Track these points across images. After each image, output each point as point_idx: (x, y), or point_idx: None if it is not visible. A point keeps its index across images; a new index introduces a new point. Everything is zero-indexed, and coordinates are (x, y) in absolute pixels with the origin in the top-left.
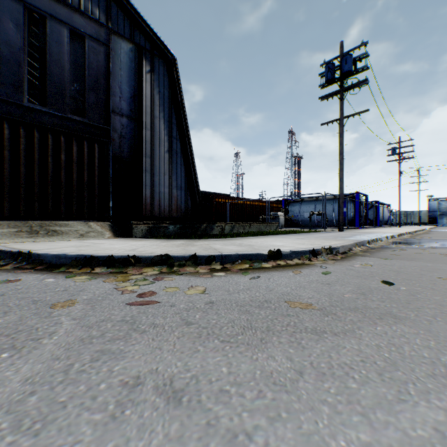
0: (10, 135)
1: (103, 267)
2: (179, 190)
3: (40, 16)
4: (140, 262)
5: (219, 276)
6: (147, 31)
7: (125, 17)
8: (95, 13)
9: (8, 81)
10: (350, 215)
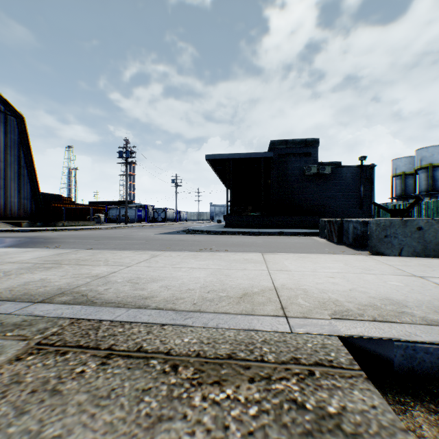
0: None
1: (40, 231)
2: (27, 200)
3: None
4: (49, 230)
5: (69, 231)
6: (3, 100)
7: None
8: None
9: None
10: (143, 216)
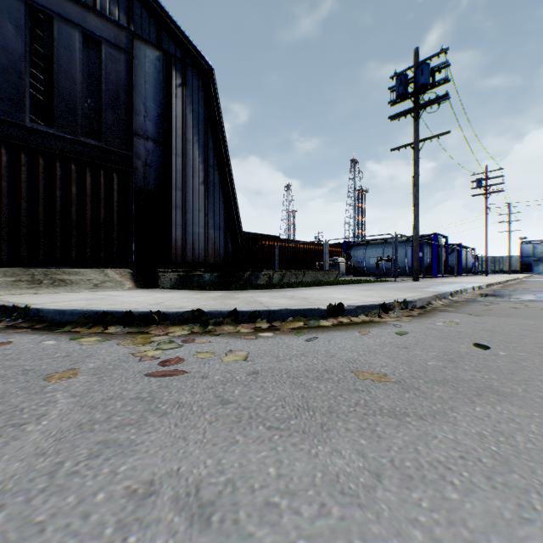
0: (9, 162)
1: (118, 325)
2: (217, 230)
3: (46, 16)
4: (165, 320)
5: (266, 338)
6: (178, 35)
7: (151, 18)
8: (114, 13)
9: (6, 96)
10: (427, 261)
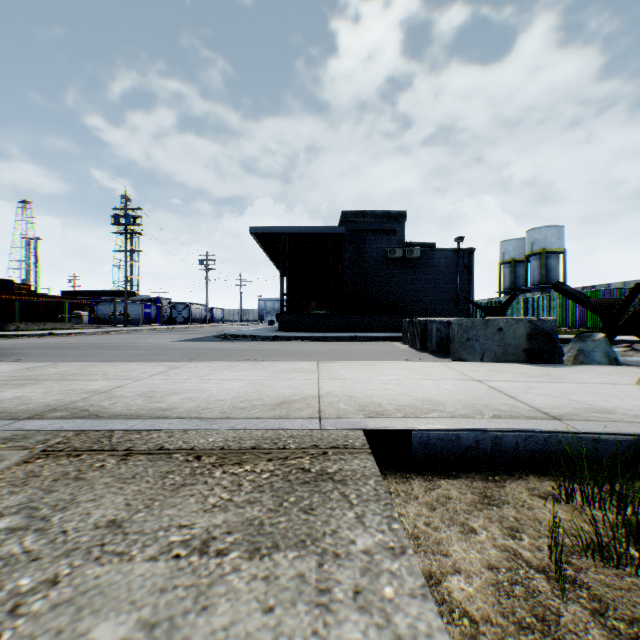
0: None
1: None
2: None
3: None
4: None
5: (30, 338)
6: None
7: None
8: None
9: None
10: (154, 315)
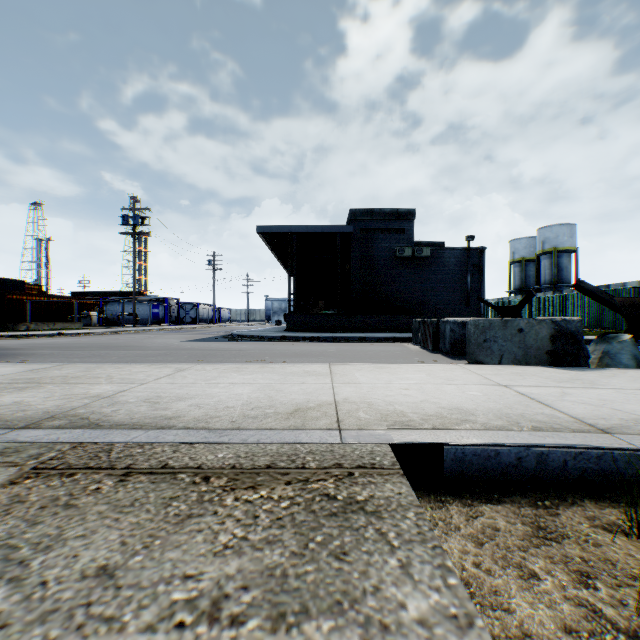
0: None
1: None
2: None
3: None
4: (5, 337)
5: (40, 338)
6: None
7: None
8: None
9: None
10: (162, 315)
